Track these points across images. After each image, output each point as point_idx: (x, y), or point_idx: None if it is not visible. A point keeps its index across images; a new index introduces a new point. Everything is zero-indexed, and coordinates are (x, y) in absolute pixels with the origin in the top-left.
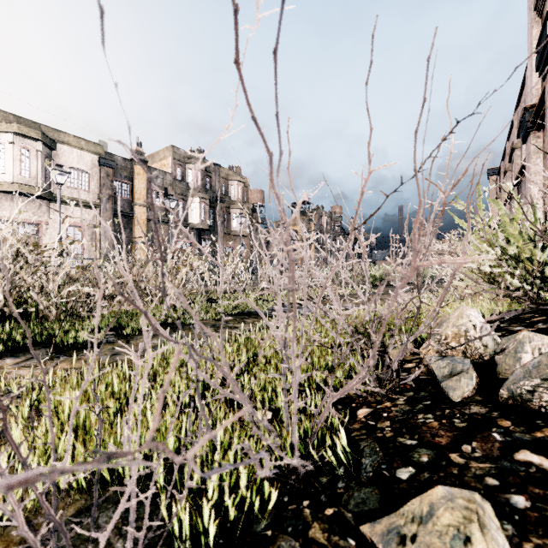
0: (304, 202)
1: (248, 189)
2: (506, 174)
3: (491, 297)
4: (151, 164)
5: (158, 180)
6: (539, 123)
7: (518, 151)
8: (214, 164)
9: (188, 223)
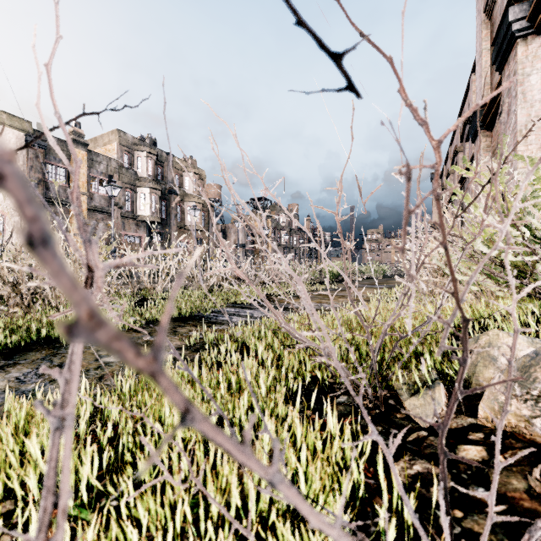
0: (262, 198)
1: (204, 182)
2: (449, 176)
3: (506, 296)
4: (93, 149)
5: (101, 166)
6: (489, 122)
7: (461, 154)
8: (166, 154)
9: (137, 215)
